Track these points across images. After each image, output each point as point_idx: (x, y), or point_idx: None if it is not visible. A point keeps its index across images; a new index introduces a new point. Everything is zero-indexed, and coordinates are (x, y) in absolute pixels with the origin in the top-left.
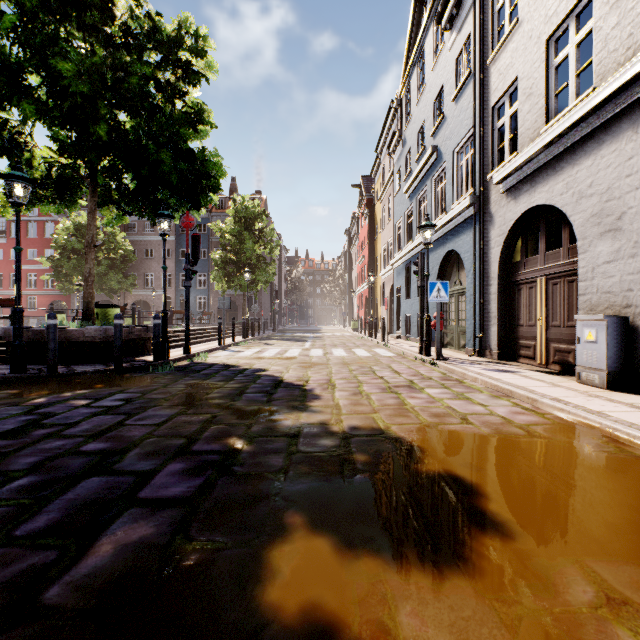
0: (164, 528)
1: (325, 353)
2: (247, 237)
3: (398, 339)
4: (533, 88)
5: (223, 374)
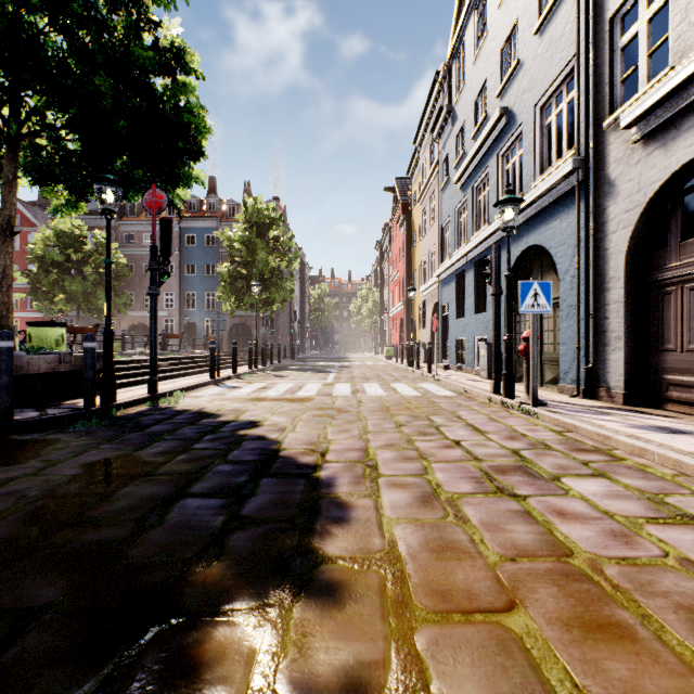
0: None
1: (354, 390)
2: (259, 246)
3: (446, 369)
4: None
5: (180, 434)
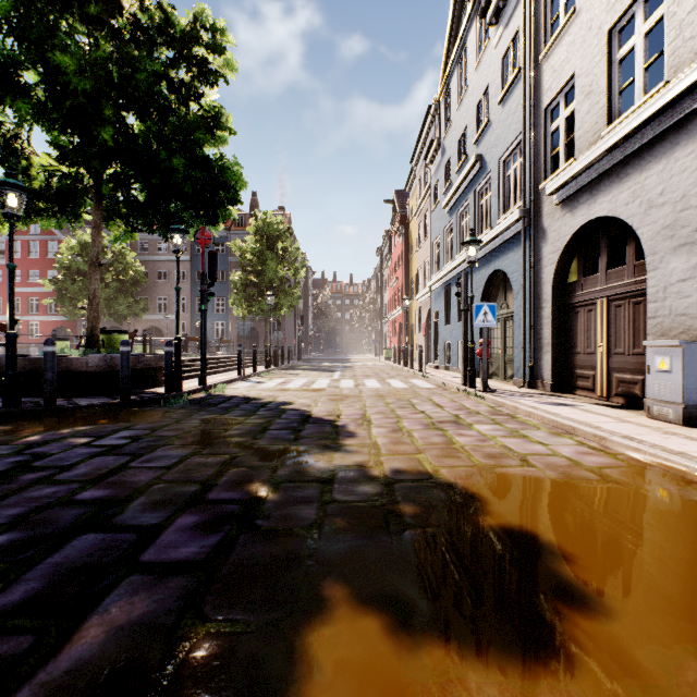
0: (171, 603)
1: (357, 384)
2: (269, 257)
3: (436, 369)
4: (593, 85)
5: (243, 408)
